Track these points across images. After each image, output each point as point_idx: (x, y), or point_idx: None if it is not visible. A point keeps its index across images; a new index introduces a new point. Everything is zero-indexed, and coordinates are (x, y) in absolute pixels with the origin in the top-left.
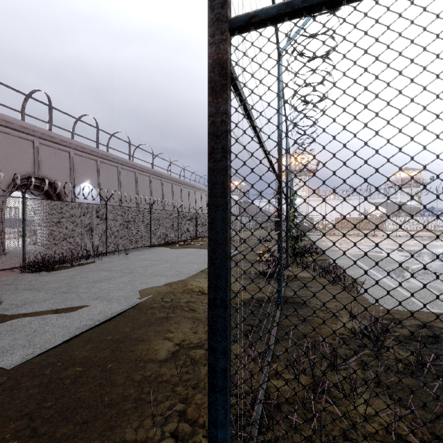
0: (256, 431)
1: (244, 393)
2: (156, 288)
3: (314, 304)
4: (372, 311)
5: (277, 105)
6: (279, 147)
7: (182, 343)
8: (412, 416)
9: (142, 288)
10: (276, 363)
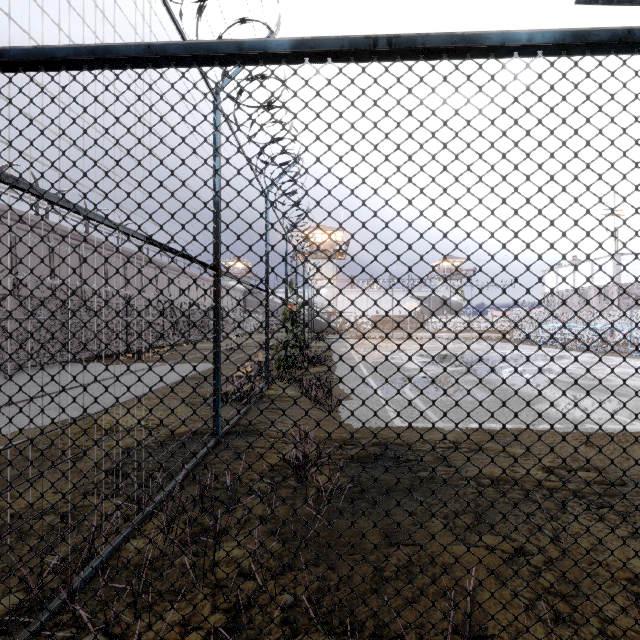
0: (48, 613)
1: (75, 566)
2: (33, 430)
3: (269, 431)
4: (335, 432)
5: (214, 162)
6: (216, 221)
7: (21, 512)
8: (283, 549)
9: (5, 433)
10: (157, 516)
